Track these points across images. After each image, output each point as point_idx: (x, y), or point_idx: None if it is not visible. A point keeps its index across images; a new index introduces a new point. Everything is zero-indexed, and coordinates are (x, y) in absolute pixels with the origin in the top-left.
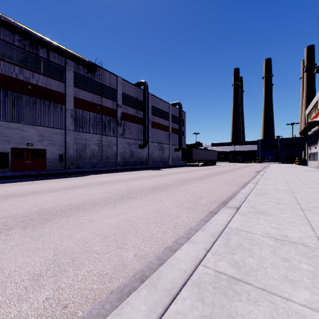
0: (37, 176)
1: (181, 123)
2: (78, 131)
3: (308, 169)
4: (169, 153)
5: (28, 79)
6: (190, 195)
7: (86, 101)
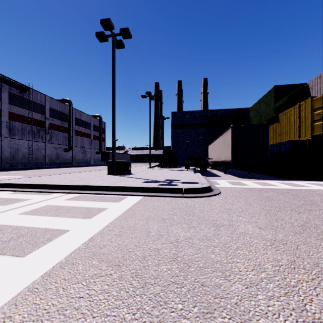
0: None
1: (102, 132)
2: (12, 138)
3: None
4: (91, 155)
5: None
6: None
7: (19, 115)
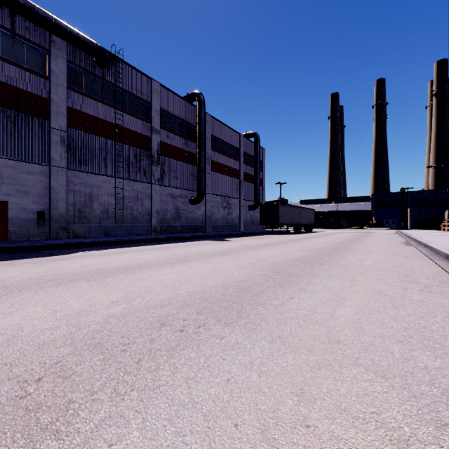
0: None
1: (259, 166)
2: (76, 171)
3: None
4: (239, 213)
5: None
6: (377, 376)
7: (94, 118)
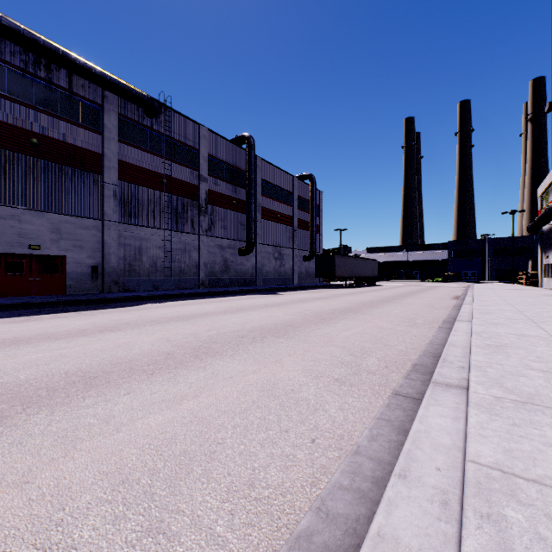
0: (43, 306)
1: (315, 212)
2: (127, 224)
3: (550, 293)
4: (293, 264)
5: (32, 126)
6: (340, 348)
7: (143, 170)
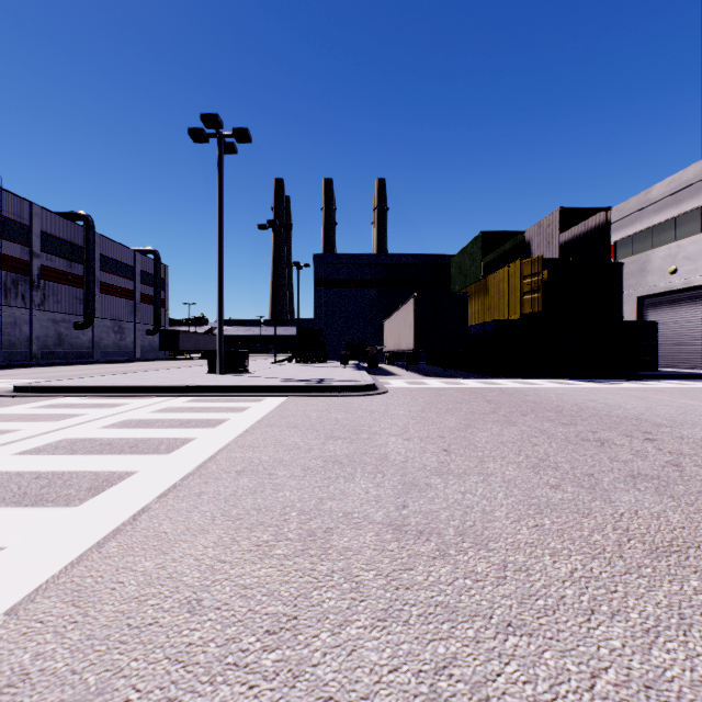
0: None
1: (160, 288)
2: None
3: None
4: (135, 338)
5: None
6: None
7: None
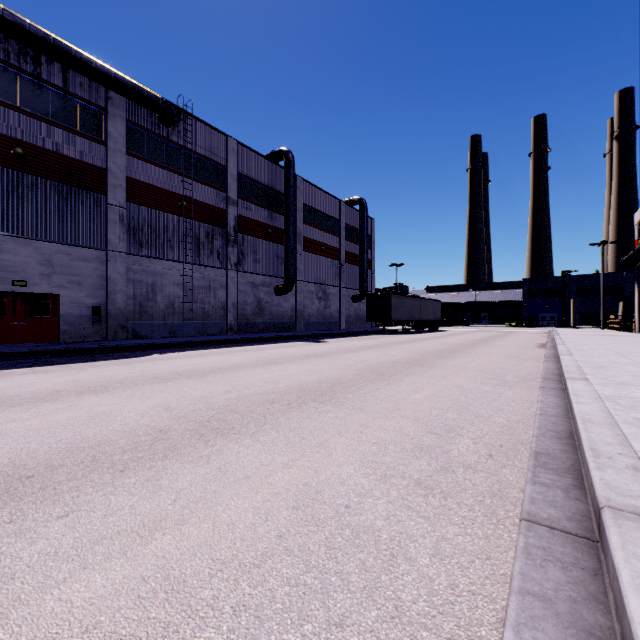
0: (23, 357)
1: (366, 243)
2: (137, 255)
3: None
4: (340, 305)
5: (16, 132)
6: (412, 420)
7: (157, 189)
